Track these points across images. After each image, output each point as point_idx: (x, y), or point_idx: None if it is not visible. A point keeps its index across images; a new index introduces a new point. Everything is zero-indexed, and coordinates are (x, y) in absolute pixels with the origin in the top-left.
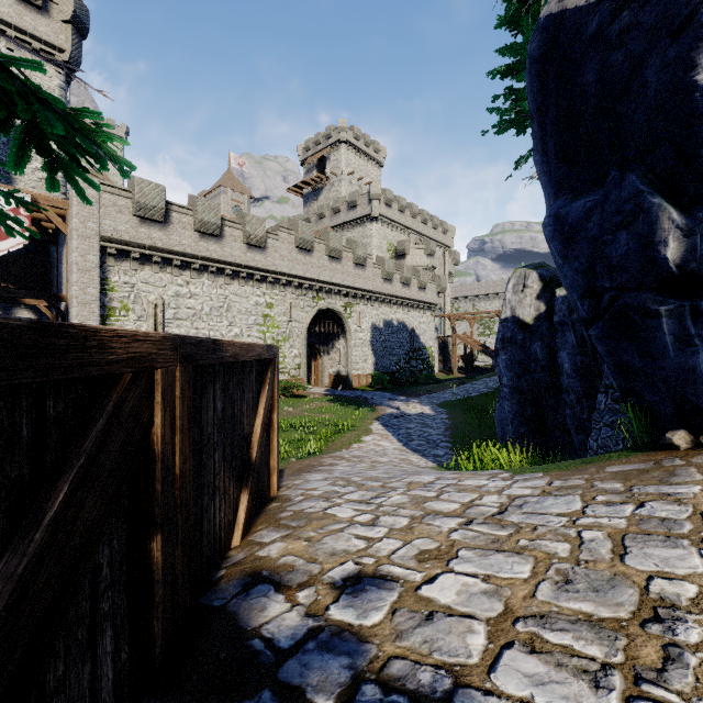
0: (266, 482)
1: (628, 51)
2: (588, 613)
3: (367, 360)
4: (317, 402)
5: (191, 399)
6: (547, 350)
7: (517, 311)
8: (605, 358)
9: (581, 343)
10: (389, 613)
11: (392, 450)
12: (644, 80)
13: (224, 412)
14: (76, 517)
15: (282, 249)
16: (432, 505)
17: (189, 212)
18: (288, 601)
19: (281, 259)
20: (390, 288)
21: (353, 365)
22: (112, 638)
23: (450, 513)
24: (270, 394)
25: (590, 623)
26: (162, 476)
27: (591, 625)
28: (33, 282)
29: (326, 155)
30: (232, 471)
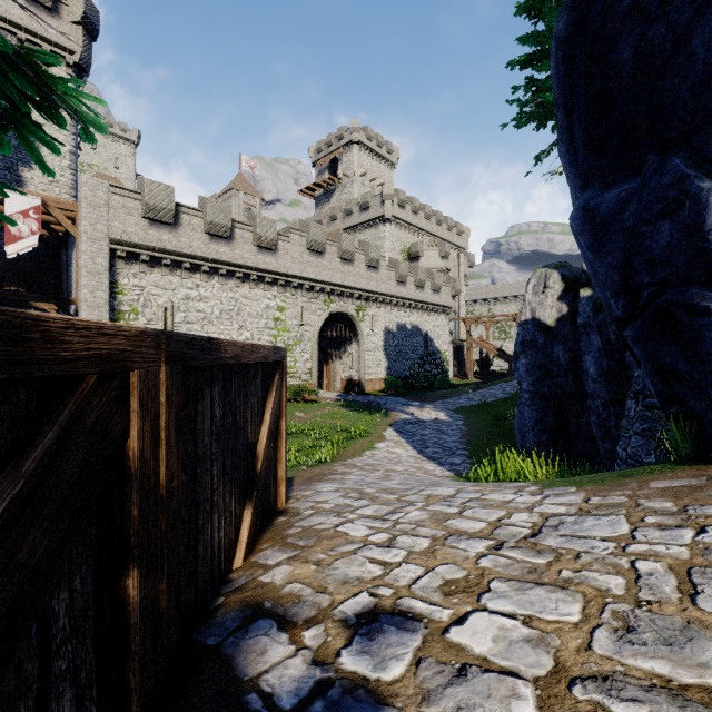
0: (273, 494)
1: (671, 21)
2: (664, 676)
3: (380, 365)
4: (329, 407)
5: (180, 406)
6: (570, 354)
7: (538, 313)
8: (643, 361)
9: (607, 346)
10: (412, 664)
11: (407, 458)
12: (690, 52)
13: (224, 420)
14: (8, 563)
15: (294, 252)
16: (455, 524)
17: (199, 214)
18: (292, 642)
19: (292, 262)
20: (403, 291)
21: (365, 369)
22: (73, 701)
23: (477, 534)
24: (278, 400)
25: (670, 691)
26: (139, 498)
27: (672, 695)
28: (43, 286)
29: (338, 156)
30: (233, 485)
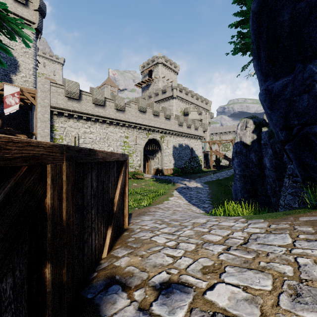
0: (122, 221)
1: (308, 0)
2: None
3: (171, 162)
4: (148, 181)
5: (74, 181)
6: (257, 157)
7: (243, 138)
8: (294, 160)
9: (275, 153)
10: (188, 311)
11: (183, 204)
12: None
13: (98, 188)
14: None
15: (132, 111)
16: (206, 237)
17: (90, 95)
18: (128, 298)
19: (132, 116)
20: (181, 129)
21: (164, 164)
22: None
23: (217, 242)
24: (124, 178)
25: None
26: (51, 228)
27: None
28: (21, 127)
29: (152, 69)
30: (102, 218)
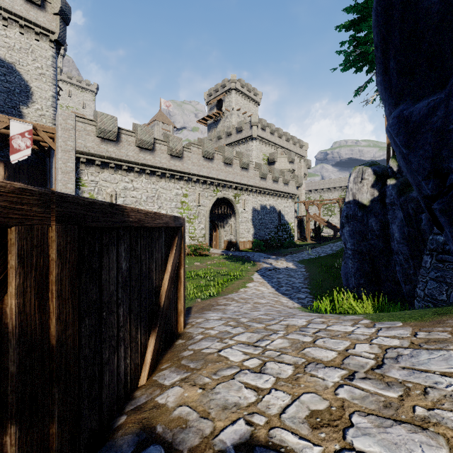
0: (174, 322)
1: None
2: None
3: (249, 232)
4: (216, 259)
5: (76, 261)
6: (380, 224)
7: (357, 196)
8: (449, 227)
9: (408, 218)
10: None
11: (268, 294)
12: None
13: (130, 271)
14: None
15: (193, 158)
16: (311, 352)
17: (133, 134)
18: None
19: (193, 165)
20: (265, 183)
21: (240, 235)
22: None
23: (330, 363)
24: (177, 255)
25: None
26: (18, 354)
27: None
28: (35, 181)
29: (222, 98)
30: (139, 321)
